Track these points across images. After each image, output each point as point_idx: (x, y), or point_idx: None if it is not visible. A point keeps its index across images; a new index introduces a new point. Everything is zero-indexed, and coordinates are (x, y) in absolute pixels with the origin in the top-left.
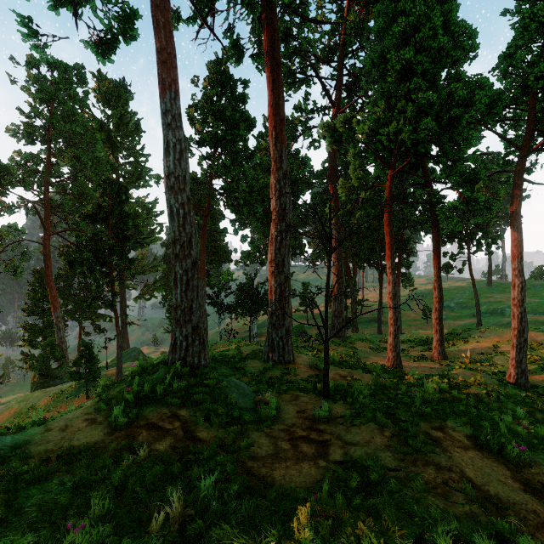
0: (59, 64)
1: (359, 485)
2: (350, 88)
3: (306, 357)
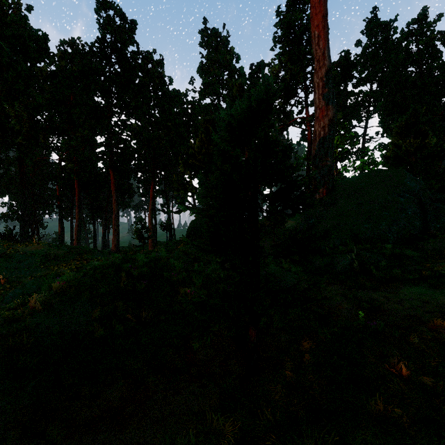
0: None
1: None
2: None
3: None
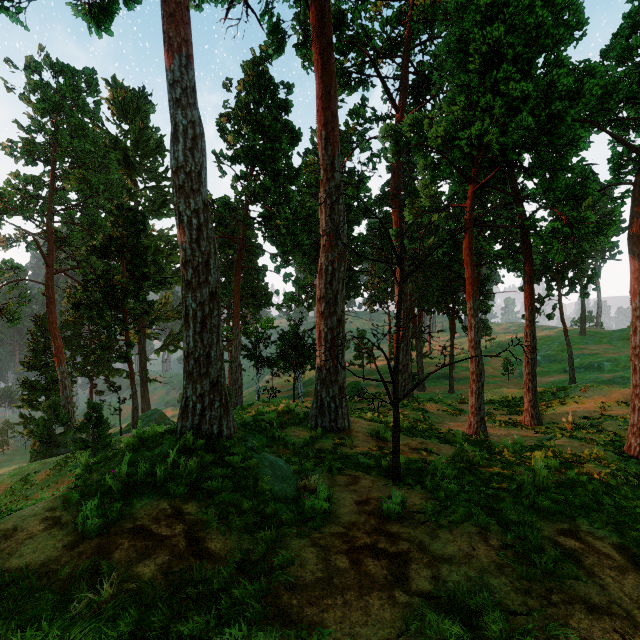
0: (66, 68)
1: None
2: (417, 90)
3: (365, 422)
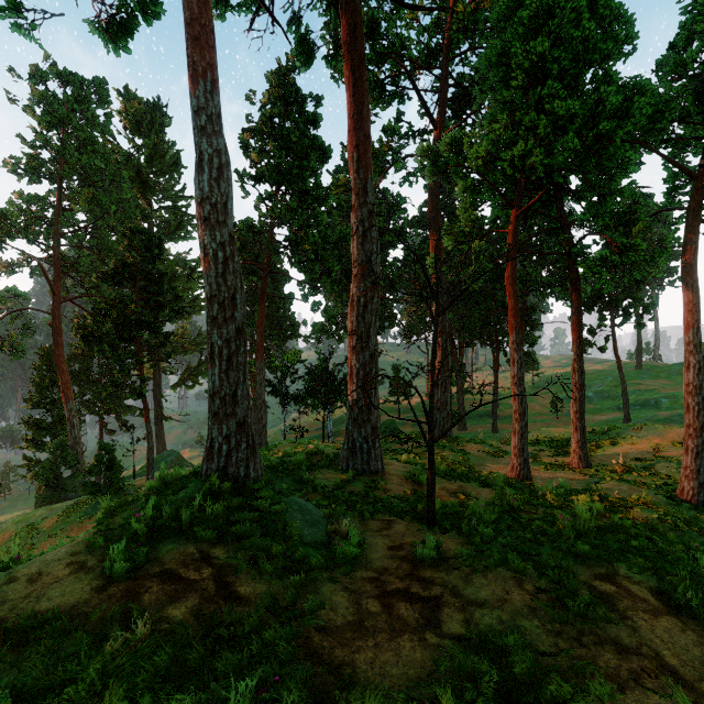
0: (74, 77)
1: (499, 689)
2: (457, 104)
3: (400, 465)
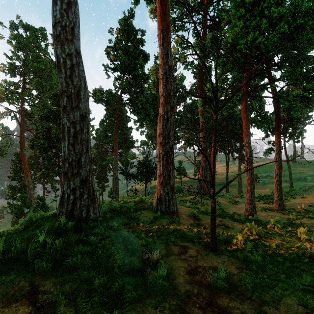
0: (30, 27)
1: None
2: (211, 29)
3: (186, 208)
